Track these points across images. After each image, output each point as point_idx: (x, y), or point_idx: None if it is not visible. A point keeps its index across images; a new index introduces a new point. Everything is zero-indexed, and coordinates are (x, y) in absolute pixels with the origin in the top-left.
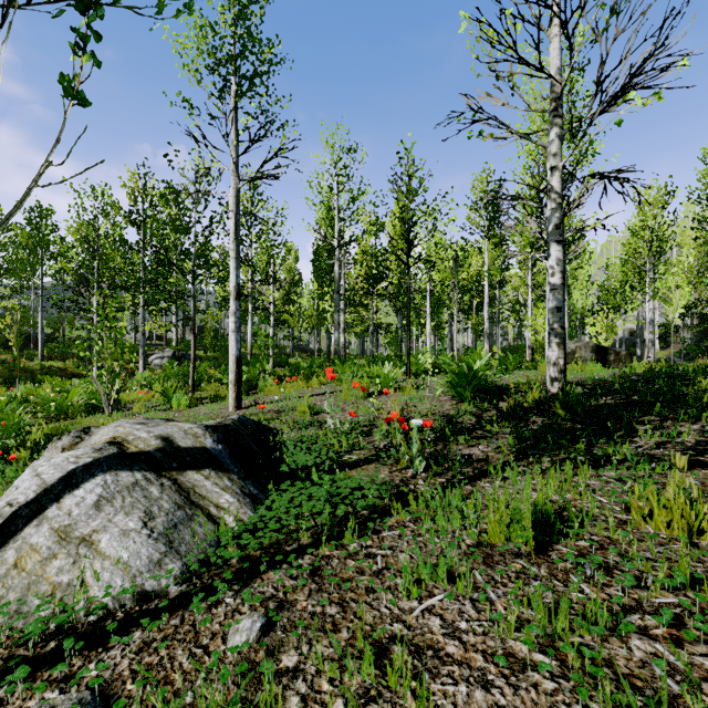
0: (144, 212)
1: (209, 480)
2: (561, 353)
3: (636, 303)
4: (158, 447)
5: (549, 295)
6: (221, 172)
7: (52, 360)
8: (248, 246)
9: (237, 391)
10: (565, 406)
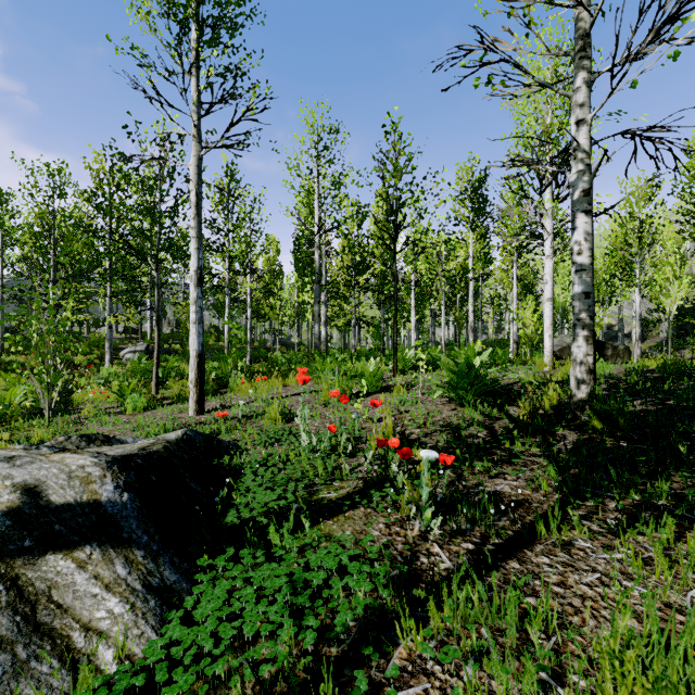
0: (110, 196)
1: (85, 570)
2: (590, 349)
3: (626, 296)
4: (10, 507)
5: (574, 278)
6: (183, 139)
7: (15, 354)
8: (225, 235)
9: (198, 392)
10: (601, 416)
